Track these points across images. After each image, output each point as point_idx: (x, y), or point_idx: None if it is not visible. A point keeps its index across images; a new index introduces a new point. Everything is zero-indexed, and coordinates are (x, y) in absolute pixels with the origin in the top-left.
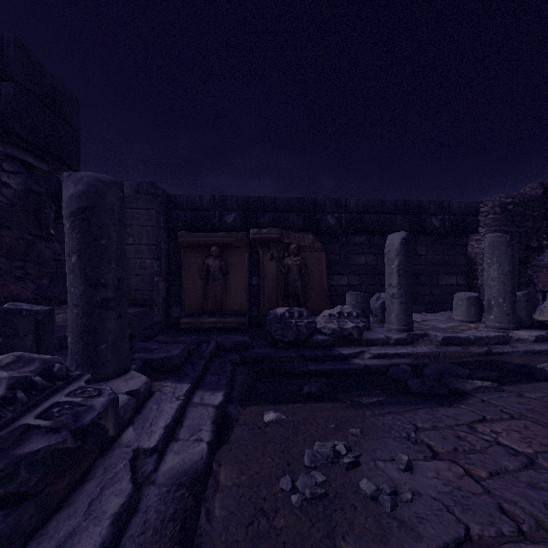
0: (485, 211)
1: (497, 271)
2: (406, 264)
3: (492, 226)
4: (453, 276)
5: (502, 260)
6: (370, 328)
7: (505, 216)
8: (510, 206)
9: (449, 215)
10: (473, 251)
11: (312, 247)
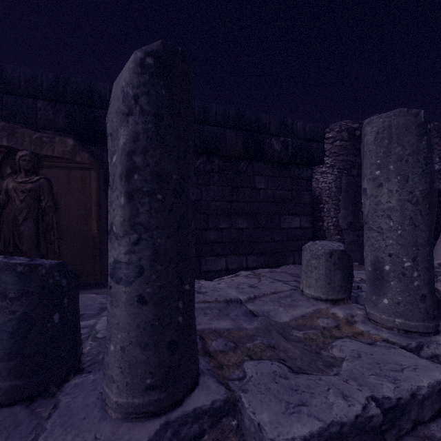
0: (331, 136)
1: (399, 193)
2: (160, 148)
3: (339, 155)
4: (296, 216)
5: (409, 168)
6: (51, 385)
7: (353, 143)
8: (358, 132)
9: (293, 138)
10: (319, 186)
11: (71, 159)
